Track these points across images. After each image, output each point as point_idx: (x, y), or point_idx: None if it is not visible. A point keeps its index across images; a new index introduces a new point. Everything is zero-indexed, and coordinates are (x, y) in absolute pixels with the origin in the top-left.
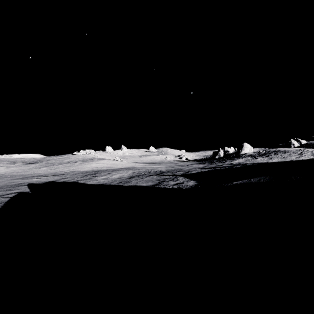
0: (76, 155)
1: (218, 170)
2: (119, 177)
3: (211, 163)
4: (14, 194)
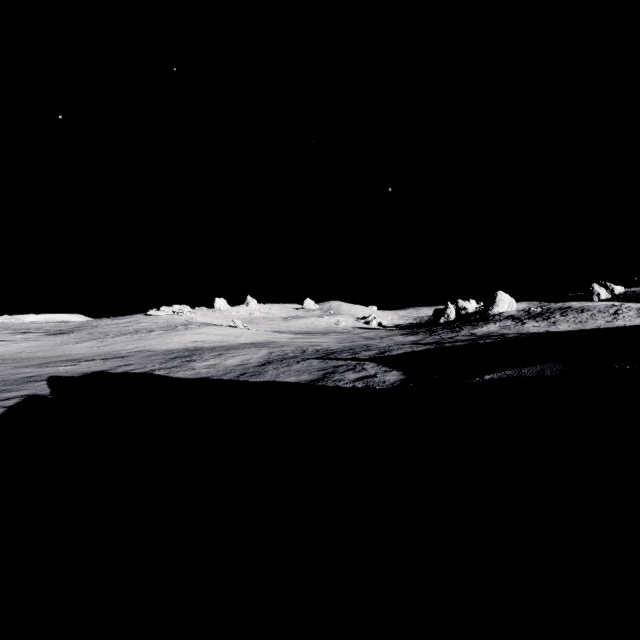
0: (152, 317)
1: (448, 347)
2: (241, 364)
3: (430, 332)
4: (17, 400)
